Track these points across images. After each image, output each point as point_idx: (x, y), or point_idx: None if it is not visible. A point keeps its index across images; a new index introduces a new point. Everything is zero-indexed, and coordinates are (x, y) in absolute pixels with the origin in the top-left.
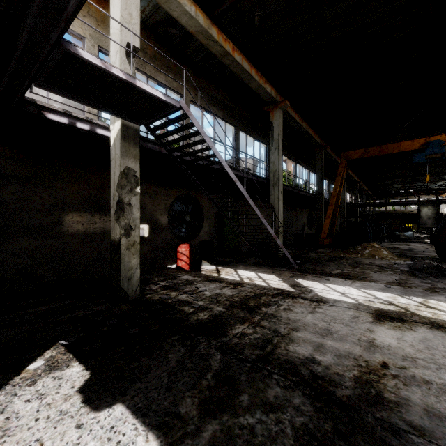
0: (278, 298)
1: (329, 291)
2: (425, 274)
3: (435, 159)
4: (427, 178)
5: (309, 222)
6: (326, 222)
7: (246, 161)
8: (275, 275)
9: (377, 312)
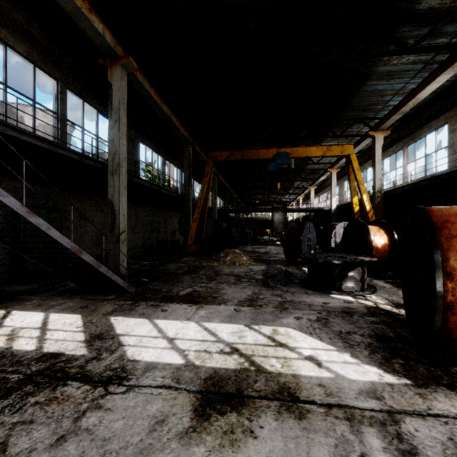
0: (14, 397)
1: (152, 340)
2: (276, 282)
3: (284, 169)
4: (278, 185)
5: (182, 227)
6: (193, 227)
7: (82, 138)
8: (82, 314)
9: (207, 385)
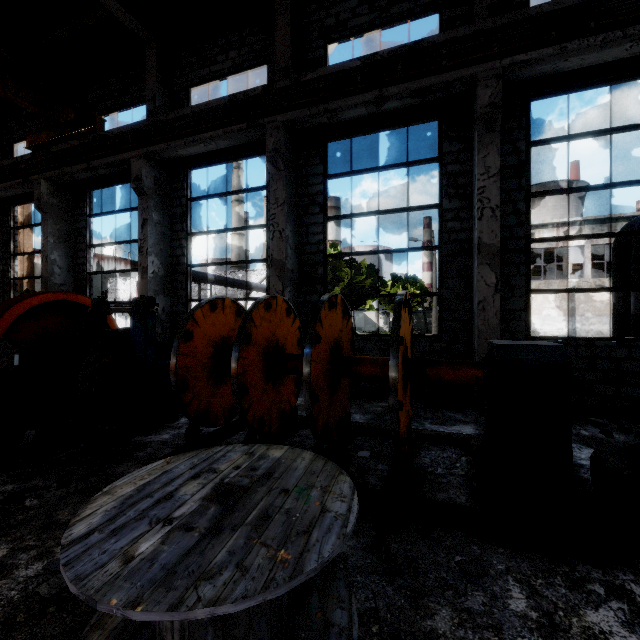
0: None
1: None
2: None
3: None
4: None
5: None
6: None
7: None
8: None
9: None
